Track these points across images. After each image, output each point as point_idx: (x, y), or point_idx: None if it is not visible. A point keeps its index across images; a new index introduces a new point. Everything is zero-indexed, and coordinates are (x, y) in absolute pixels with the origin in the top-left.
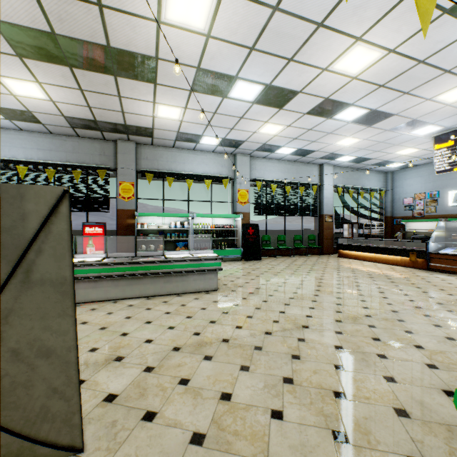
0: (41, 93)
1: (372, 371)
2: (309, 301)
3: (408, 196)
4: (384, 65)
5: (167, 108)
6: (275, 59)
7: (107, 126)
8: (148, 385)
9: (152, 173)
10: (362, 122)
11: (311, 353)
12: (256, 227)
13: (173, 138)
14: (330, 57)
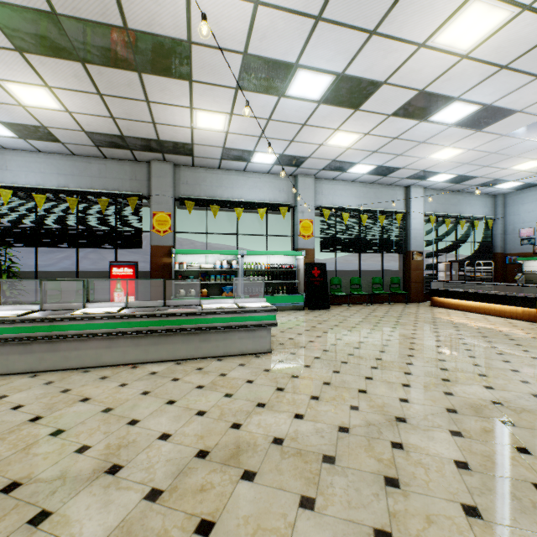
0: (54, 102)
1: (536, 526)
2: (401, 374)
3: (526, 226)
4: (512, 32)
5: (208, 116)
6: (351, 33)
7: (137, 143)
8: (145, 531)
9: (193, 201)
10: (469, 124)
11: (417, 474)
12: (323, 267)
13: (218, 156)
14: (431, 24)
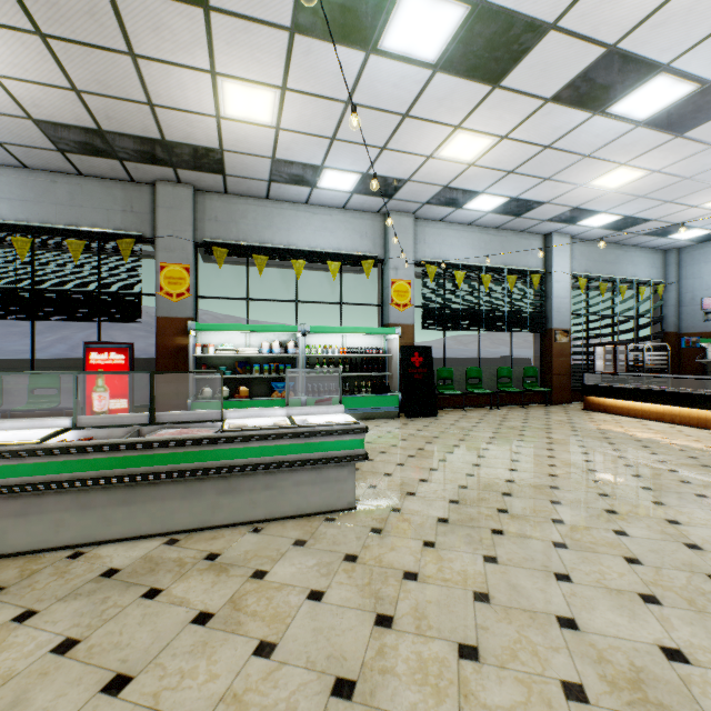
0: None
1: None
2: (620, 562)
3: None
4: None
5: (244, 92)
6: None
7: (128, 147)
8: None
9: (226, 248)
10: (668, 123)
11: None
12: (427, 352)
13: (265, 174)
14: None
